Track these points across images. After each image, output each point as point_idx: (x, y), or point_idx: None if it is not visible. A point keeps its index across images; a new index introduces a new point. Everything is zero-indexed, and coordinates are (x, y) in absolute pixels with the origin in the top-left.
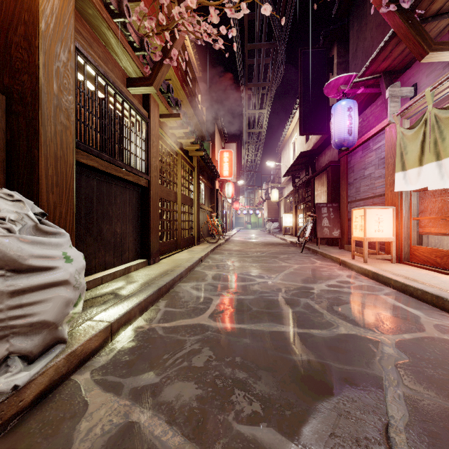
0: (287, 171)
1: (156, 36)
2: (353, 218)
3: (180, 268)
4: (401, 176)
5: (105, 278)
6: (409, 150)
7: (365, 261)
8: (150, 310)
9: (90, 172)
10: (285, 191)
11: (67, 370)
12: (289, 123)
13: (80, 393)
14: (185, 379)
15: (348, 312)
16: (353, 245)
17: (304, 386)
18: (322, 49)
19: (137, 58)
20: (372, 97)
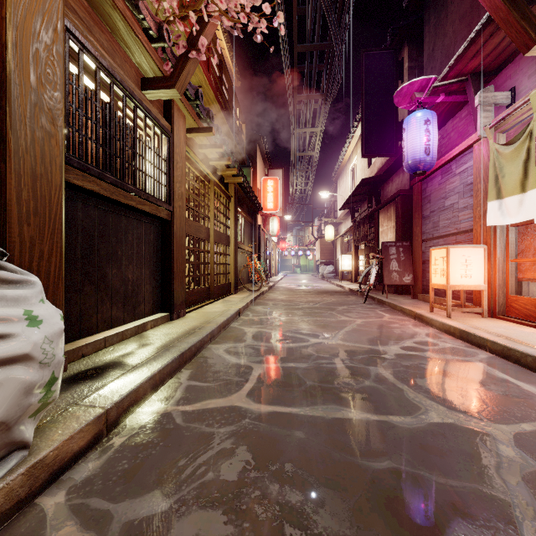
0: (345, 203)
1: (178, 20)
2: (431, 260)
3: (211, 324)
4: (496, 206)
5: (110, 340)
6: (507, 172)
7: (449, 315)
8: (167, 384)
9: (89, 198)
10: (341, 228)
11: (29, 490)
12: (347, 145)
13: (43, 532)
14: (209, 504)
15: (437, 388)
16: (432, 295)
17: (392, 518)
18: (389, 51)
19: (154, 51)
20: (453, 108)
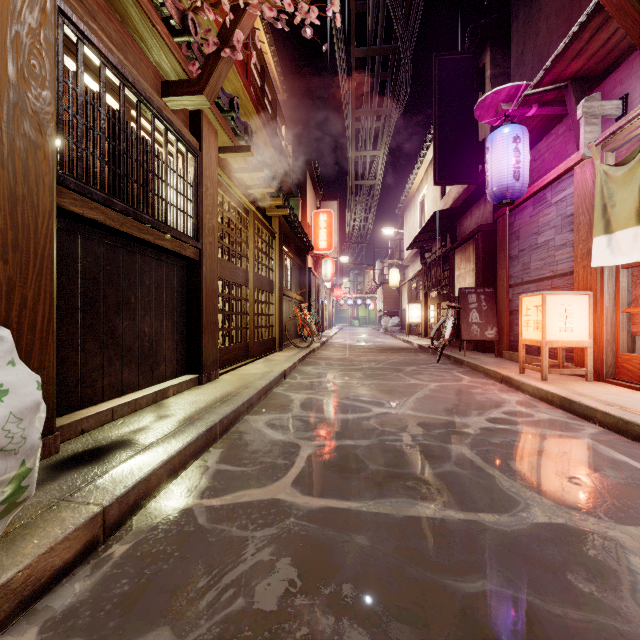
0: (413, 241)
1: (206, 7)
2: (522, 310)
3: (249, 390)
4: (604, 242)
5: (119, 411)
6: (618, 200)
7: (544, 378)
8: (190, 469)
9: (92, 230)
10: (409, 272)
11: None
12: (415, 171)
13: None
14: None
15: (538, 474)
16: (523, 353)
17: None
18: (468, 55)
19: (177, 47)
20: (548, 124)
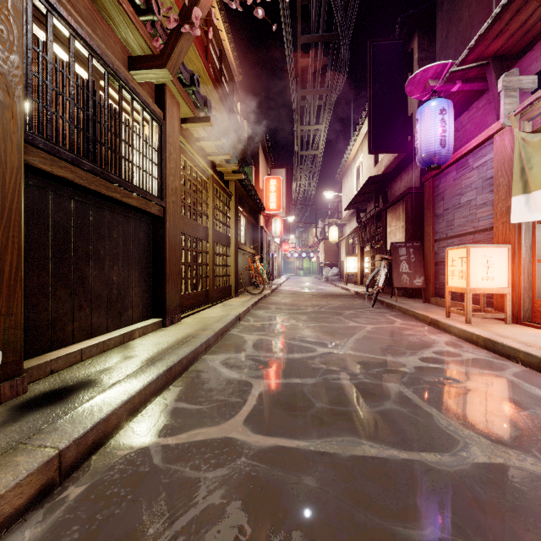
0: (350, 203)
1: None
2: (448, 261)
3: (207, 332)
4: (522, 201)
5: (88, 352)
6: (535, 163)
7: (469, 321)
8: (150, 407)
9: (63, 188)
10: (346, 229)
11: None
12: (352, 143)
13: None
14: None
15: (472, 412)
16: (449, 299)
17: None
18: (398, 41)
19: (142, 25)
20: (469, 99)
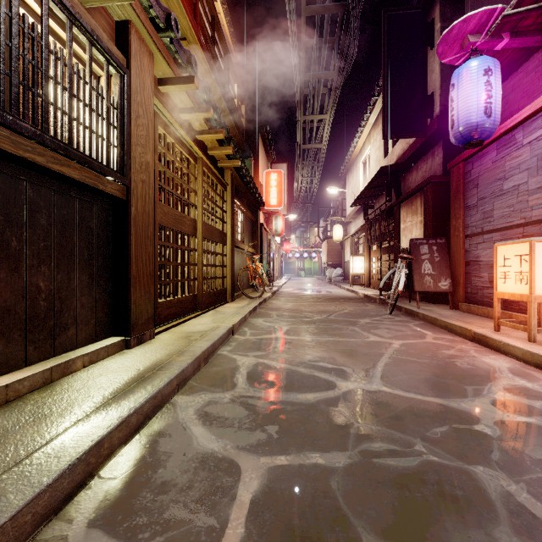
0: (357, 198)
1: None
2: (497, 260)
3: (184, 357)
4: None
5: None
6: None
7: (533, 338)
8: None
9: None
10: (351, 228)
11: None
12: (358, 135)
13: None
14: None
15: None
16: (498, 308)
17: None
18: (416, 10)
19: None
20: (512, 64)
